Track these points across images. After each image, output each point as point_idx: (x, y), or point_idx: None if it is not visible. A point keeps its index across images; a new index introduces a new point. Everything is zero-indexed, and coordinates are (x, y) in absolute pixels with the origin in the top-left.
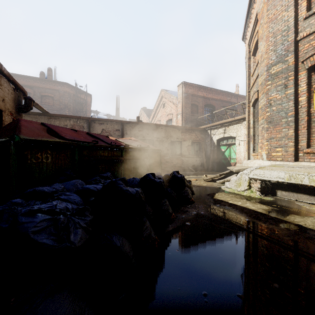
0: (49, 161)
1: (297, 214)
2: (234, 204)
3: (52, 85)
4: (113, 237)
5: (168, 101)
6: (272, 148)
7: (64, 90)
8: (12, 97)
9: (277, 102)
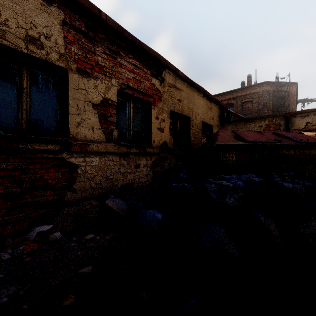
0: (233, 159)
1: None
2: None
3: (251, 90)
4: (259, 214)
5: None
6: None
7: (263, 90)
8: (217, 115)
9: None
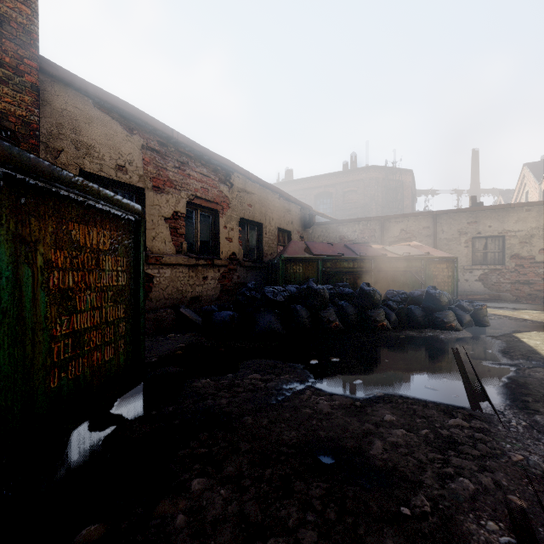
0: (301, 271)
1: None
2: (523, 341)
3: (355, 175)
4: (297, 306)
5: None
6: None
7: (370, 177)
8: (298, 217)
9: None
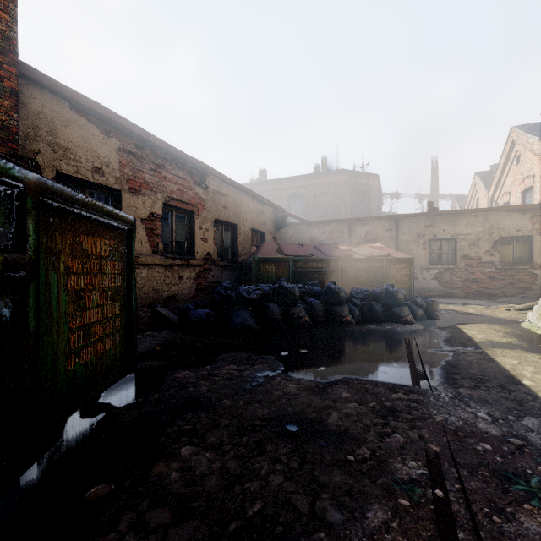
0: (273, 271)
1: (537, 353)
2: (463, 331)
3: (326, 178)
4: (270, 303)
5: (525, 149)
6: None
7: (339, 180)
8: (271, 219)
9: None
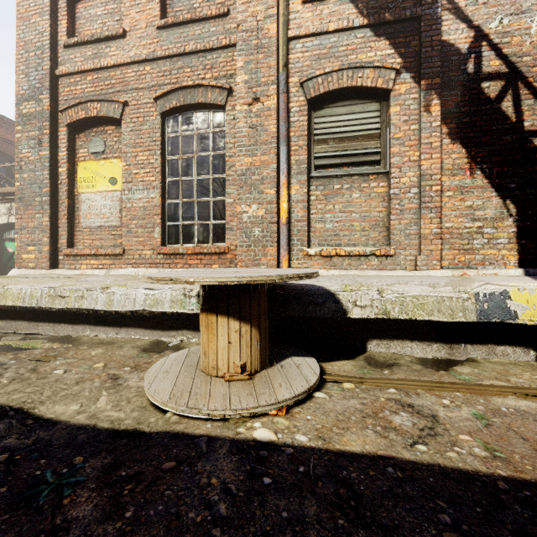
0: None
1: None
2: None
3: None
4: None
5: None
6: (23, 246)
7: None
8: None
9: (30, 166)
